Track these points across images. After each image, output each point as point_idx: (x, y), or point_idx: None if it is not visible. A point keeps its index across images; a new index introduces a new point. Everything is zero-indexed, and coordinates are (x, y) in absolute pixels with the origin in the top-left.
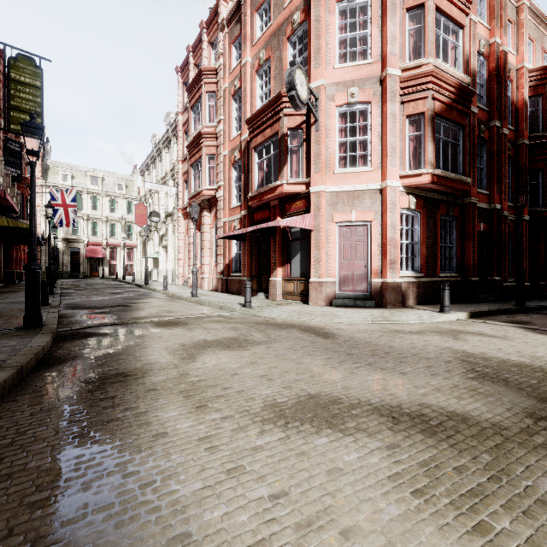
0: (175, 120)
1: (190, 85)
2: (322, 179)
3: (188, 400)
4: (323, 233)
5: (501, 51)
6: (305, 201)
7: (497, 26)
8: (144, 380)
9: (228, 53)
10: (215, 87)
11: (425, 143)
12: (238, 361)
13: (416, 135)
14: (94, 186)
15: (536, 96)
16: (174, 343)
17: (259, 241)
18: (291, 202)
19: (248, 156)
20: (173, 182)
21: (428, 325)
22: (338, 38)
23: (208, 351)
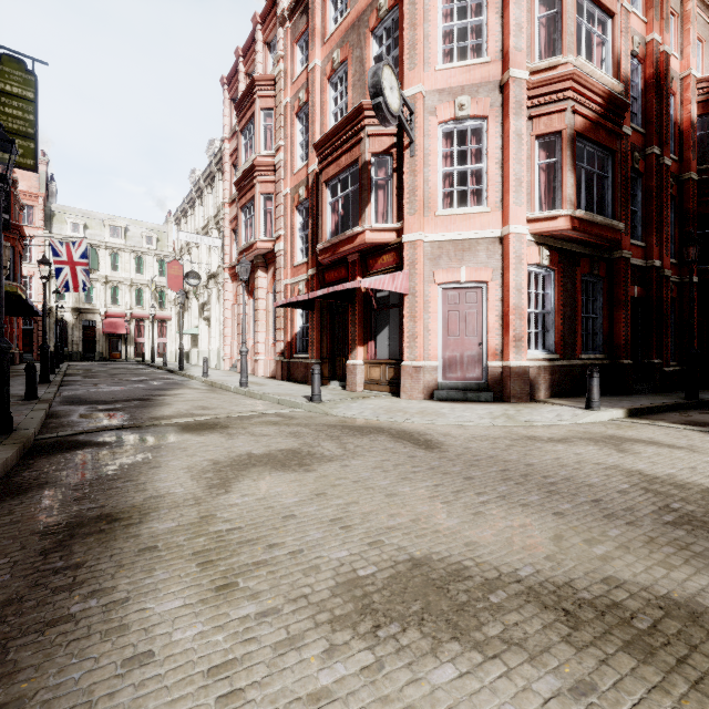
0: (220, 148)
1: (239, 101)
2: (420, 223)
3: (205, 572)
4: (421, 299)
5: (661, 52)
6: (396, 254)
7: (656, 17)
8: (139, 530)
9: (290, 55)
10: (273, 102)
11: (562, 173)
12: (297, 491)
13: (549, 163)
14: (114, 239)
15: (706, 114)
16: (203, 458)
17: (332, 310)
18: (375, 256)
19: (317, 195)
20: (218, 232)
21: (573, 428)
22: (442, 29)
23: (253, 473)
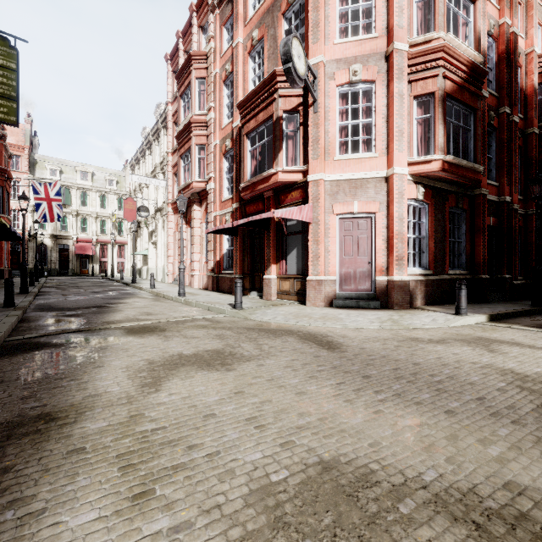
0: (165, 110)
1: (179, 72)
2: (321, 165)
3: (125, 477)
4: (322, 226)
5: (511, 33)
6: (302, 191)
7: (507, 5)
8: (72, 430)
9: (219, 36)
10: (206, 73)
11: (435, 126)
12: (218, 389)
13: (425, 118)
14: (84, 182)
15: None
16: (141, 358)
17: (252, 236)
18: (286, 192)
19: (240, 145)
20: (163, 176)
21: (447, 330)
22: (339, 11)
23: (181, 373)
